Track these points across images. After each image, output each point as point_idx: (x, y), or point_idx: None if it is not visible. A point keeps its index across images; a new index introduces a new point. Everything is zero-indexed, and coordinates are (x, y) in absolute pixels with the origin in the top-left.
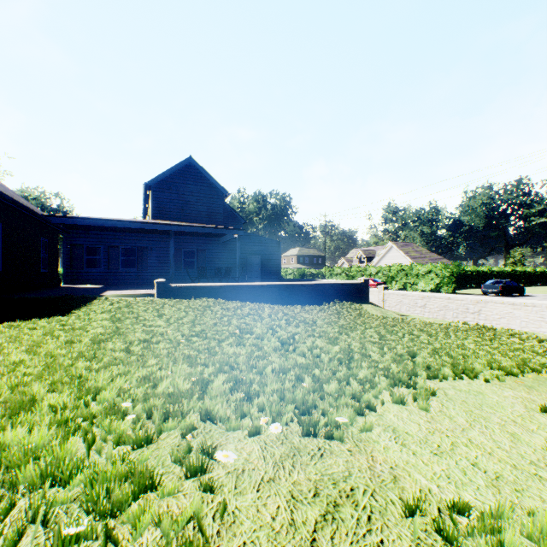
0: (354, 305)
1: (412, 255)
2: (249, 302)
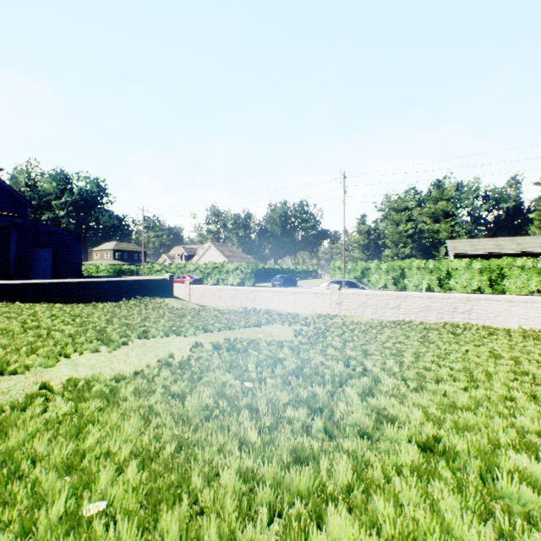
0: (156, 299)
1: (227, 255)
2: (26, 303)
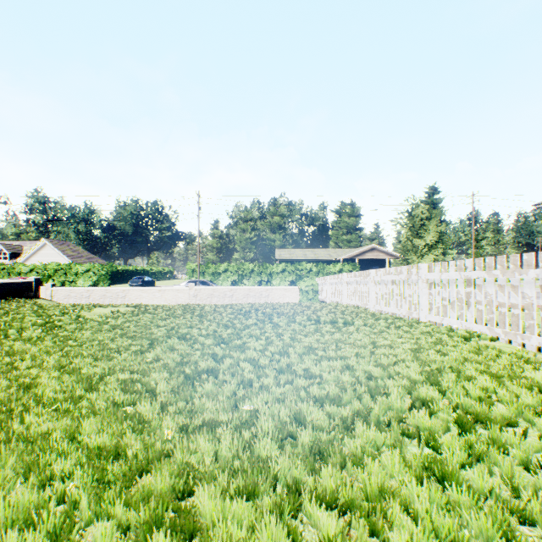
0: (31, 300)
1: (70, 254)
2: None
